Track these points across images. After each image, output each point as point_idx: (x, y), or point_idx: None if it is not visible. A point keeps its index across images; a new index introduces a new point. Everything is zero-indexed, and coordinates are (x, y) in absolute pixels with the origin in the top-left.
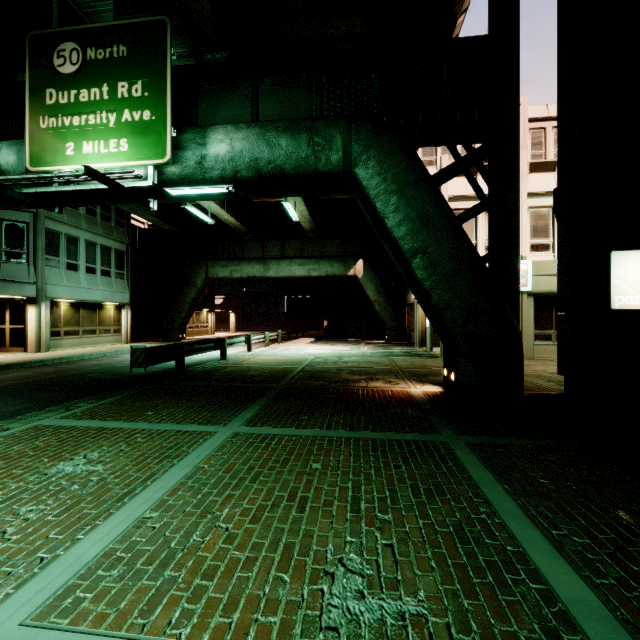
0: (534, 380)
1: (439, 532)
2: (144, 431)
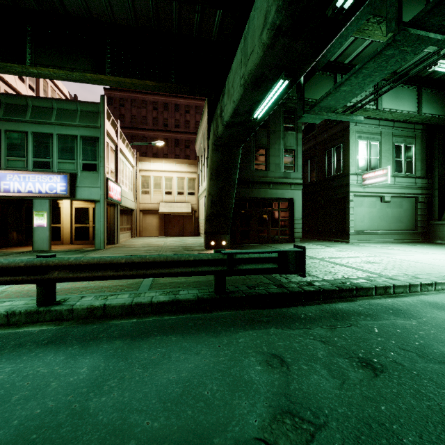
0: (192, 245)
1: (321, 250)
2: (343, 263)
